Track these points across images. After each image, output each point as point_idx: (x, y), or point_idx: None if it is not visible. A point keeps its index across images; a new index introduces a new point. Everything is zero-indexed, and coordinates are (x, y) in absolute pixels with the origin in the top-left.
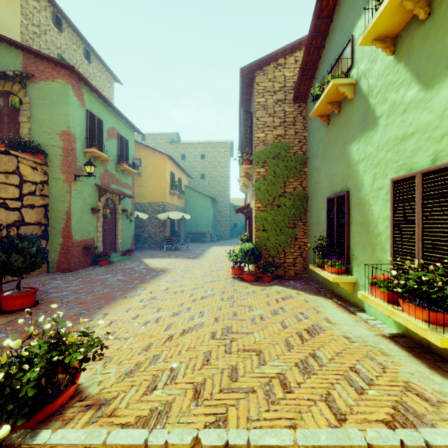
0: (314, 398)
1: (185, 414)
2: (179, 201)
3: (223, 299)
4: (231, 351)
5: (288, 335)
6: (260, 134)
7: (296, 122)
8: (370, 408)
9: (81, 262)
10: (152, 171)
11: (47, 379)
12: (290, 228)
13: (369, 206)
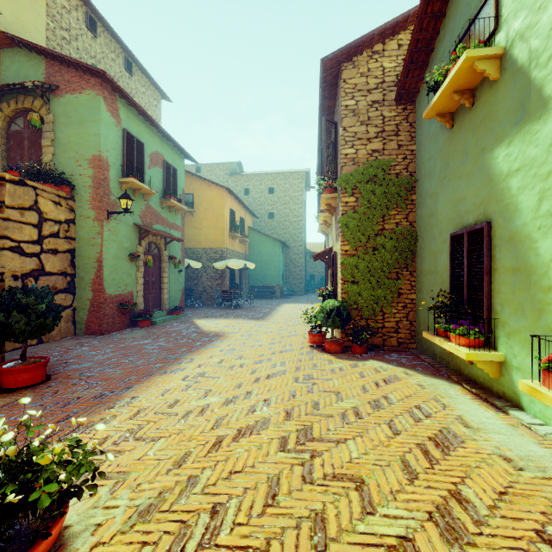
0: None
1: None
2: (241, 247)
3: (298, 380)
4: (312, 478)
5: (403, 449)
6: (349, 150)
7: (399, 132)
8: None
9: (116, 322)
10: (208, 209)
11: None
12: (392, 279)
13: (532, 243)
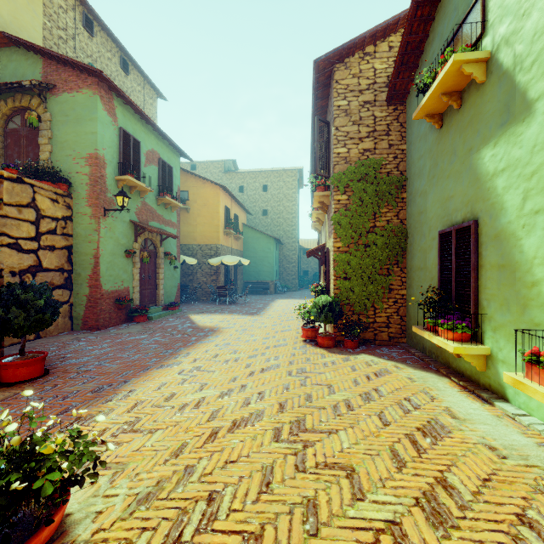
0: None
1: None
2: (236, 243)
3: (291, 374)
4: (305, 467)
5: (392, 439)
6: (341, 149)
7: (390, 131)
8: None
9: (112, 318)
10: (203, 206)
11: None
12: (383, 275)
13: (516, 240)
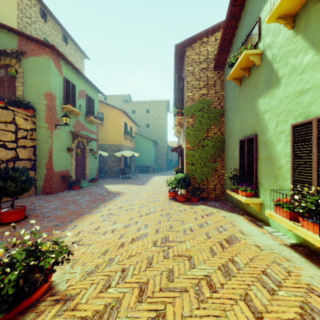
0: (235, 298)
1: (132, 309)
2: (130, 144)
3: (162, 215)
4: (168, 256)
5: (211, 244)
6: (189, 94)
7: (216, 85)
8: (282, 307)
9: (60, 187)
10: (111, 122)
11: (25, 279)
12: (212, 162)
13: (273, 146)
